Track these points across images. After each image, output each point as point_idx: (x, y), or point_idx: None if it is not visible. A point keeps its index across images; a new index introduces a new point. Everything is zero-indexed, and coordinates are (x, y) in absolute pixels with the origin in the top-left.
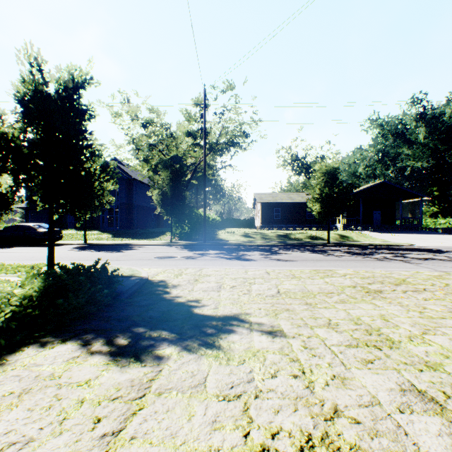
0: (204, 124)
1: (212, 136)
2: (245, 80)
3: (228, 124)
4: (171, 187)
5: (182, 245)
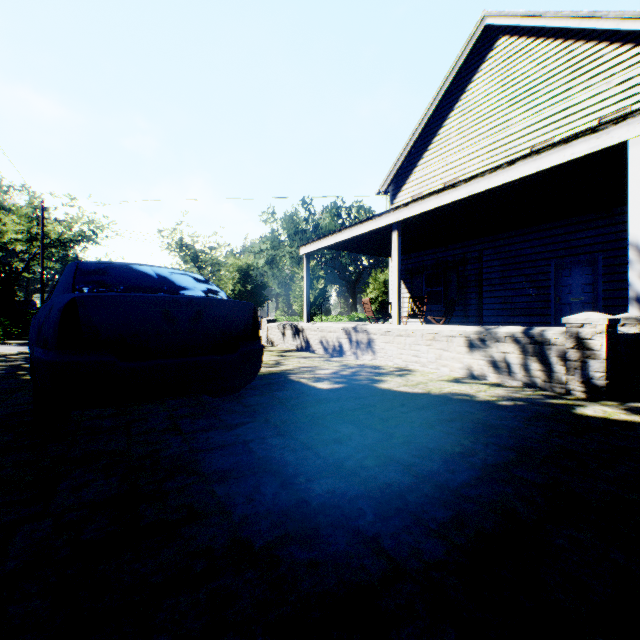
0: (42, 236)
1: (54, 235)
2: (90, 196)
3: (73, 226)
4: (2, 290)
5: (16, 344)
